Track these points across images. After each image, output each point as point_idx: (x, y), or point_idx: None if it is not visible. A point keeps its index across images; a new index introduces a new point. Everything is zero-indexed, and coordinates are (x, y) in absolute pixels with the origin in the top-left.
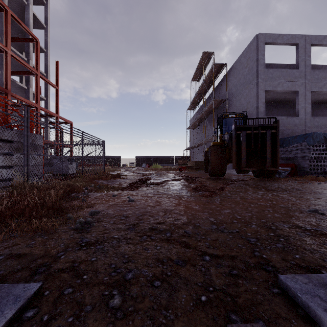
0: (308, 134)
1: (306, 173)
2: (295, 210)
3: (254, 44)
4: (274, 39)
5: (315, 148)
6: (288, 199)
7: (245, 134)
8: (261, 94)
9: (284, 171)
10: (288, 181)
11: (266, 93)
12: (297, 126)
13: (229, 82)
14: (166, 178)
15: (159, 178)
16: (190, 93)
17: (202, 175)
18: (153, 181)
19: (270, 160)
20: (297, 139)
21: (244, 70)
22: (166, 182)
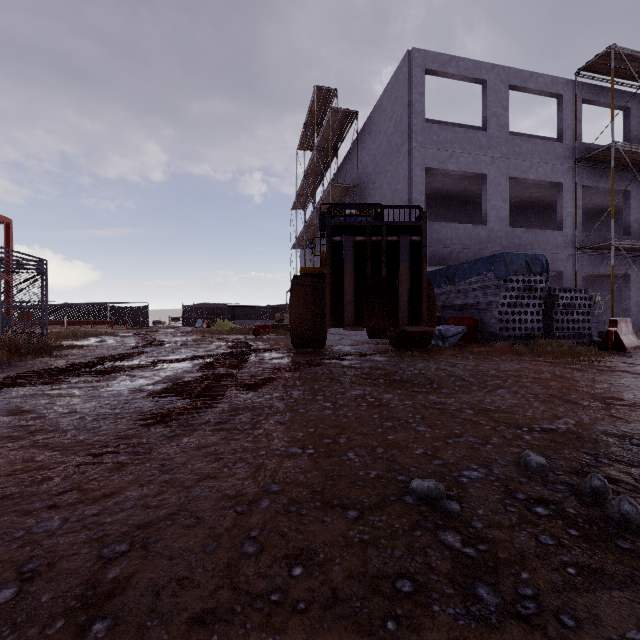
0: (498, 256)
1: (494, 338)
2: (369, 484)
3: (404, 69)
4: (441, 65)
5: (510, 286)
6: (400, 419)
7: (352, 242)
8: (417, 174)
9: (453, 334)
10: (456, 356)
11: (430, 175)
12: (484, 245)
13: (363, 150)
14: (188, 352)
15: (166, 354)
16: (296, 174)
17: (290, 344)
18: (132, 361)
19: (408, 308)
20: (478, 267)
21: (388, 125)
22: (158, 364)
